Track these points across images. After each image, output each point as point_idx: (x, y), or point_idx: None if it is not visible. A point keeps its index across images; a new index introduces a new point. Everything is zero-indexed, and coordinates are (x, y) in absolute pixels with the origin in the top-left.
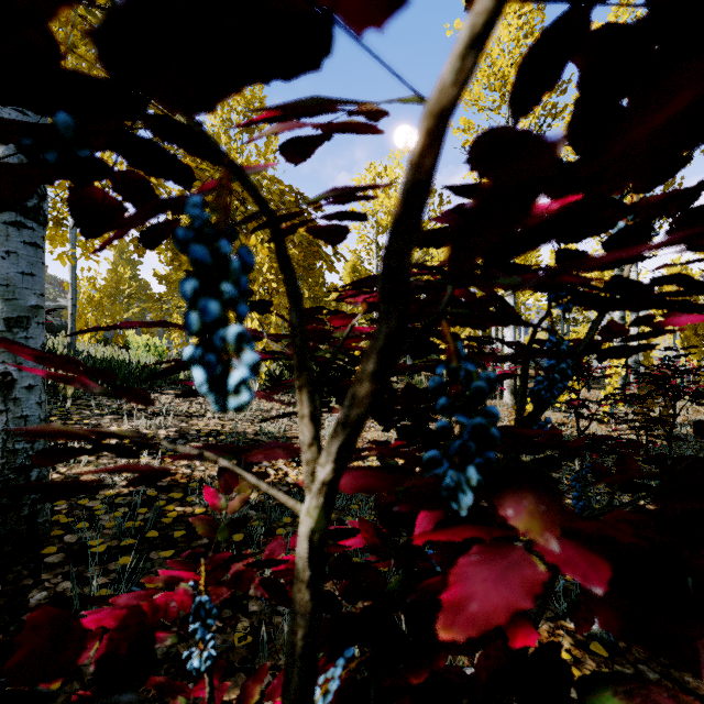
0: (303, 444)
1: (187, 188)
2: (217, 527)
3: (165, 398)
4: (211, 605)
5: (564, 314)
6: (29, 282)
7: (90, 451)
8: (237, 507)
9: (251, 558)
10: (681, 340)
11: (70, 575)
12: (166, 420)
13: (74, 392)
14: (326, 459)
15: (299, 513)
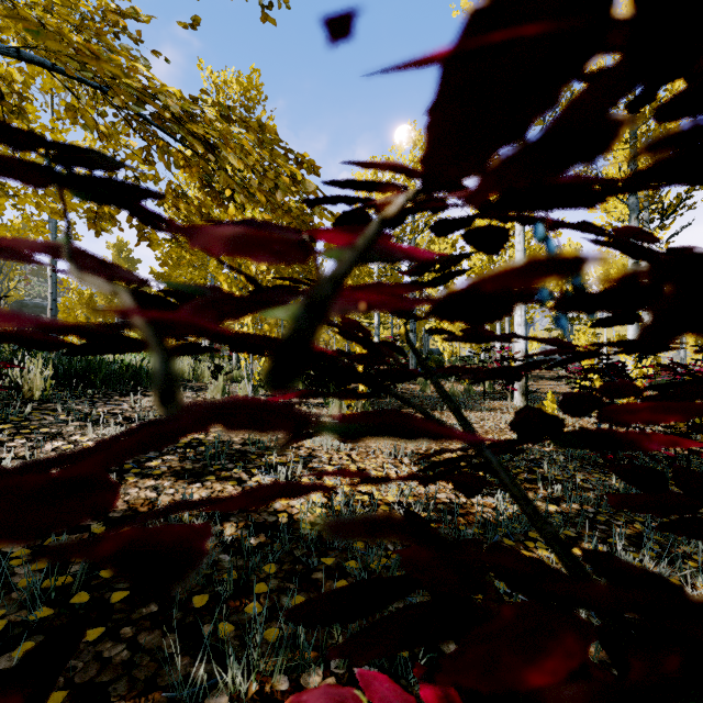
0: None
1: None
2: None
3: (148, 401)
4: None
5: None
6: None
7: None
8: None
9: None
10: (695, 338)
11: None
12: None
13: (42, 394)
14: None
15: None
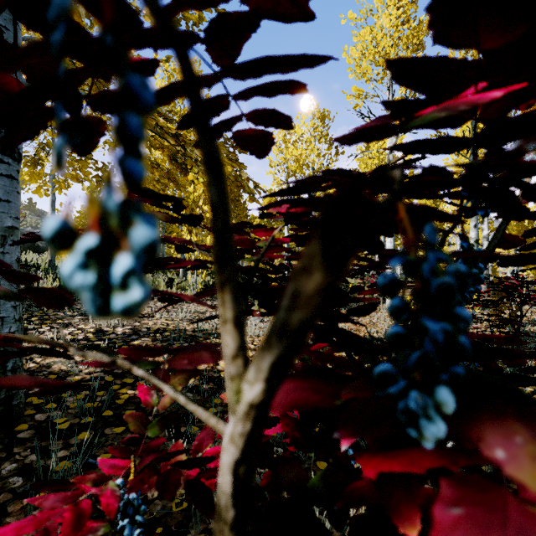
0: (225, 356)
1: (107, 82)
2: (147, 423)
3: None
4: (140, 501)
5: (483, 218)
6: (5, 207)
7: (18, 353)
8: (167, 403)
9: (181, 447)
10: None
11: (35, 451)
12: (123, 320)
13: None
14: (254, 376)
15: (222, 435)
